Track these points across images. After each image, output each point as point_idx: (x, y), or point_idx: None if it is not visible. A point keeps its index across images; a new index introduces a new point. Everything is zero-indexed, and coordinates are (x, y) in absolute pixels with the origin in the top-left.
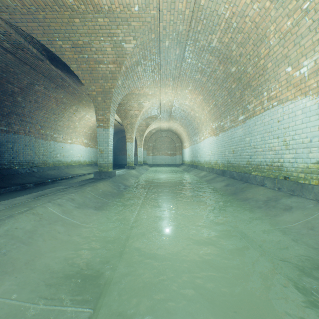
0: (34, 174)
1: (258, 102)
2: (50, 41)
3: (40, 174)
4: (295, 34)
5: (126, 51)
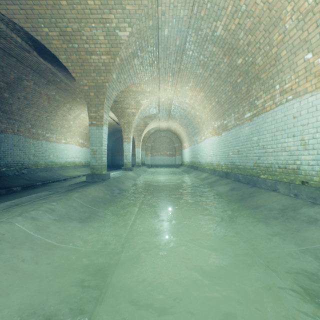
0: (23, 176)
1: (268, 97)
2: (34, 27)
3: (30, 176)
4: (318, 13)
5: (121, 40)
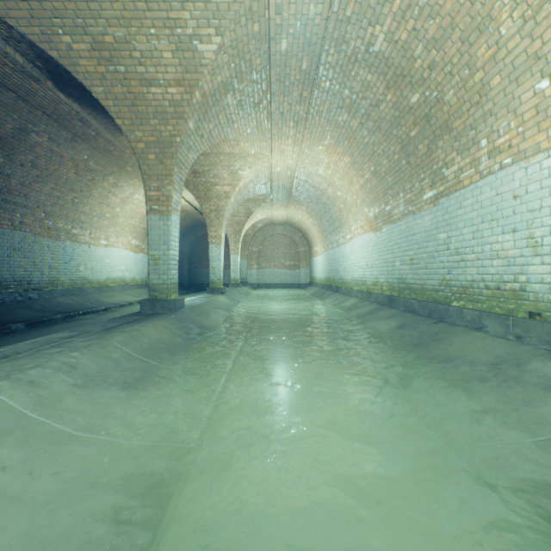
0: (31, 303)
1: (467, 162)
2: (45, 34)
3: (42, 303)
4: None
5: (203, 58)
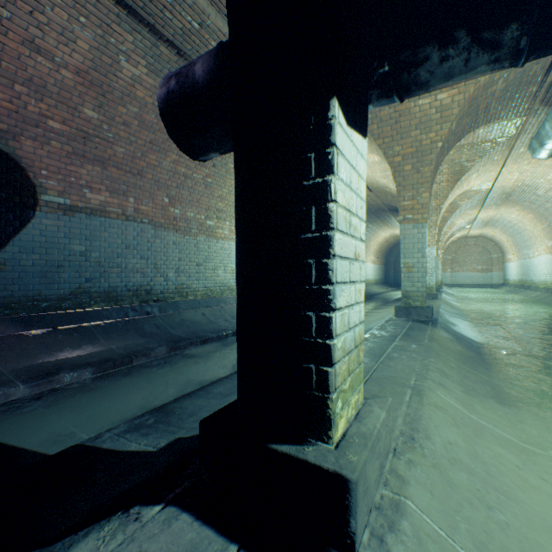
0: None
1: None
2: None
3: None
4: None
5: (459, 205)
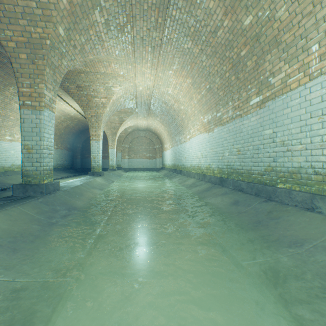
0: None
1: (295, 68)
2: None
3: None
4: None
5: None
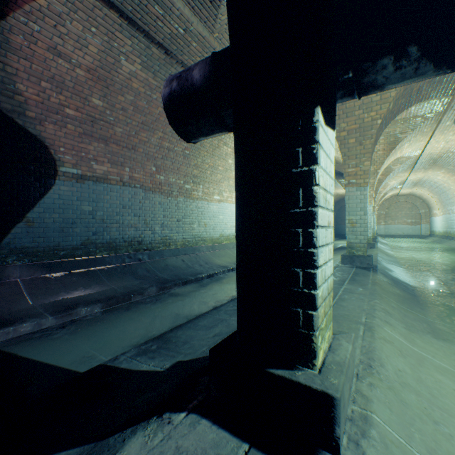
0: None
1: None
2: None
3: None
4: None
5: (392, 169)
